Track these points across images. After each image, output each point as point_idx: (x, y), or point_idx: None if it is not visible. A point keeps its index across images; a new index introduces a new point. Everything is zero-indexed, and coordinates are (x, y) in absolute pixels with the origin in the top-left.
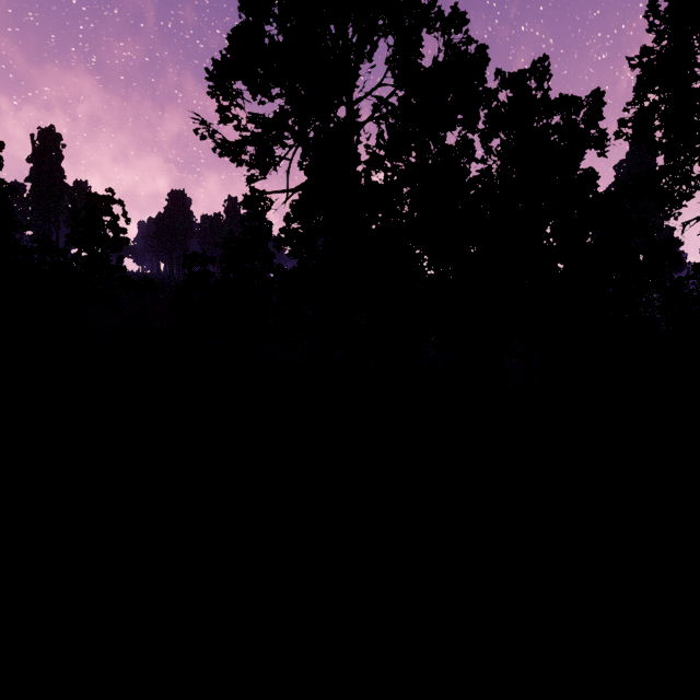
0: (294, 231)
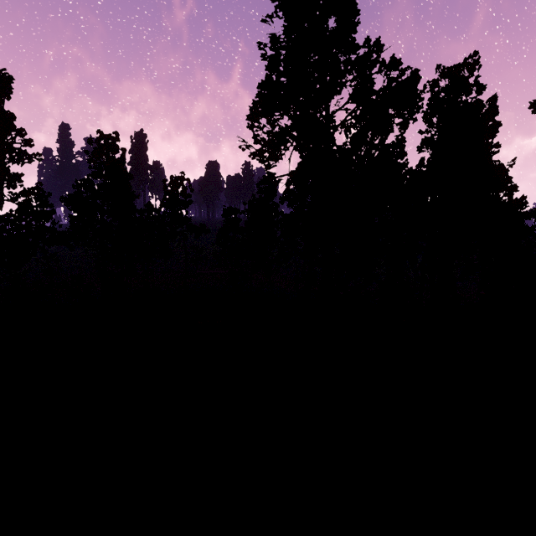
0: (292, 191)
